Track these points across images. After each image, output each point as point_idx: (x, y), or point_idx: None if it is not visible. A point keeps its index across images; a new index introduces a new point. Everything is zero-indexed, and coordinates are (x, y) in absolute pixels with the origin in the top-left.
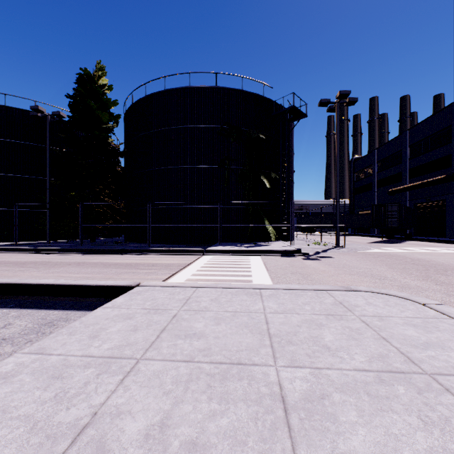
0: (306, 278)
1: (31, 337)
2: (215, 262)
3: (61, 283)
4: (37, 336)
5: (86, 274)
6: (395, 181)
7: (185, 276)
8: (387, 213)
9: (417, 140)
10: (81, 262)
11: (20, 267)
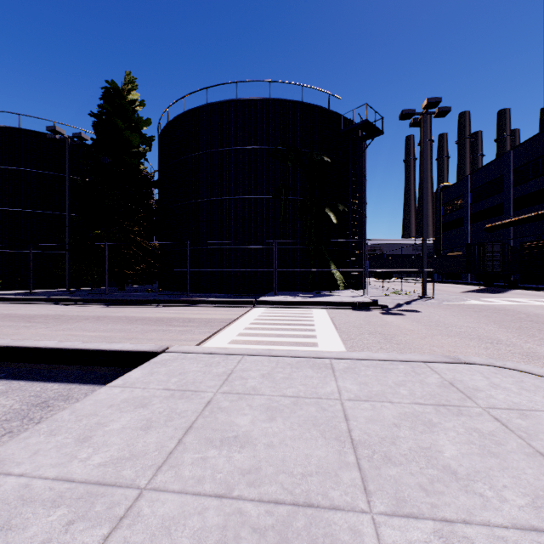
0: (390, 341)
1: (13, 425)
2: (268, 316)
3: (64, 346)
4: (22, 424)
5: (104, 333)
6: (494, 214)
7: (229, 336)
8: (487, 255)
9: (524, 162)
10: (101, 315)
11: (26, 321)
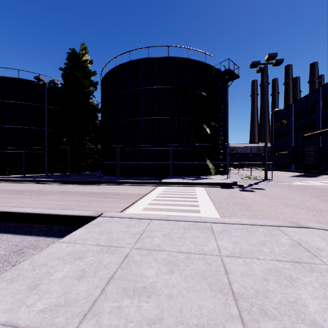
0: (248, 209)
1: None
2: (167, 192)
3: (36, 212)
4: (2, 266)
5: (65, 202)
6: (309, 127)
7: (142, 205)
8: (305, 153)
9: None
10: (64, 191)
11: (19, 194)
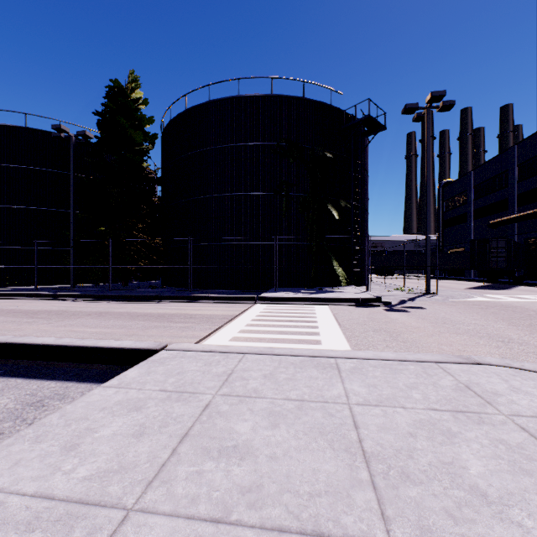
0: (396, 338)
1: (5, 426)
2: (270, 313)
3: (62, 343)
4: (14, 425)
5: (105, 329)
6: (498, 210)
7: (230, 333)
8: (491, 251)
9: (529, 156)
10: (104, 311)
11: (29, 317)
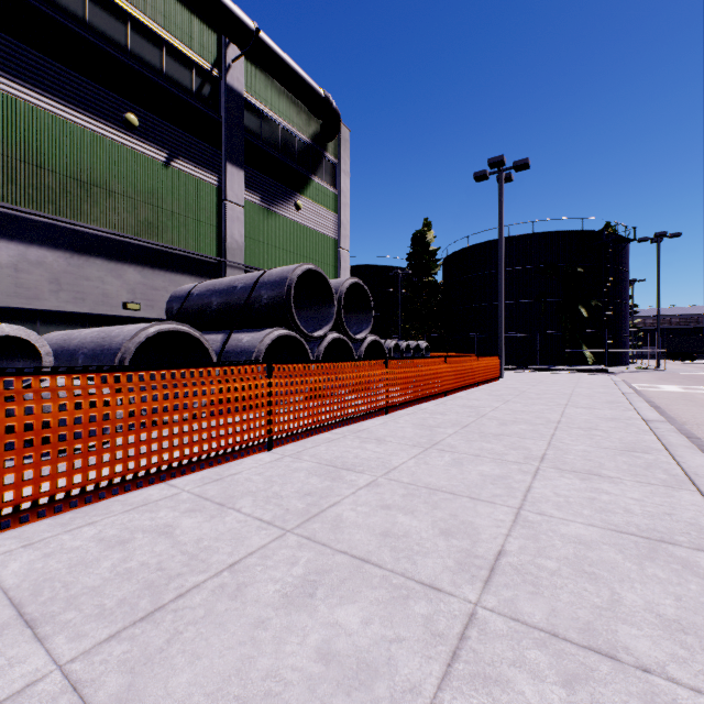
0: None
1: None
2: None
3: None
4: None
5: None
6: None
7: None
8: None
9: None
10: None
11: None
